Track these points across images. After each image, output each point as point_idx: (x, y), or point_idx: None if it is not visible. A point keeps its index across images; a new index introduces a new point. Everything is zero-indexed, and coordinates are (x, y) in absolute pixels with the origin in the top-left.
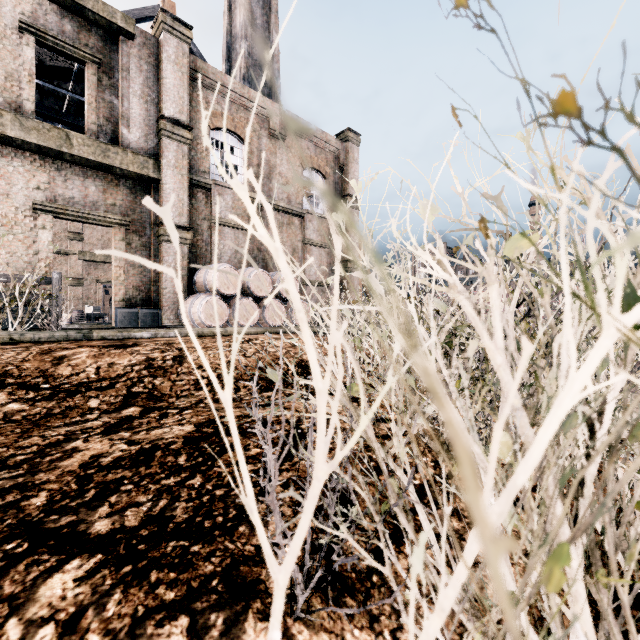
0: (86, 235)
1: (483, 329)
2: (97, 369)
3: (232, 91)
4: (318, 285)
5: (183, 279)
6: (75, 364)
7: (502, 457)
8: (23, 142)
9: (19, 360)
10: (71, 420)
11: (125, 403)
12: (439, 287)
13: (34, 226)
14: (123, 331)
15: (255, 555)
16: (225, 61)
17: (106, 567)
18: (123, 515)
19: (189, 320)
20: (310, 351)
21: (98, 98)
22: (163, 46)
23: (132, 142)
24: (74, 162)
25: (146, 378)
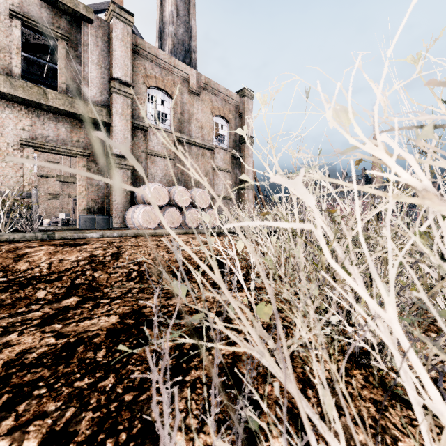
0: (61, 164)
1: None
2: (49, 264)
3: (162, 60)
4: (223, 198)
5: (127, 194)
6: (32, 260)
7: None
8: (12, 96)
9: None
10: (17, 311)
11: (67, 293)
12: (399, 196)
13: (20, 156)
14: (78, 233)
15: None
16: (158, 40)
17: None
18: (25, 431)
19: (131, 223)
20: None
21: (66, 65)
22: (113, 28)
23: (91, 96)
24: (49, 111)
25: (88, 271)
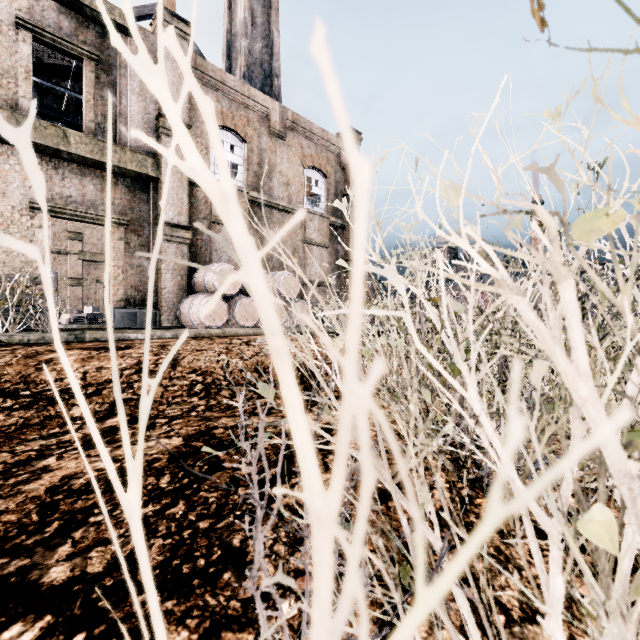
0: (86, 235)
1: (554, 344)
2: (84, 374)
3: (232, 89)
4: (319, 285)
5: (182, 279)
6: (60, 368)
7: (599, 543)
8: None
9: (1, 364)
10: (49, 432)
11: (111, 411)
12: (481, 285)
13: (31, 225)
14: (117, 332)
15: (241, 615)
16: (225, 59)
17: (53, 635)
18: (86, 557)
19: (188, 320)
20: (297, 423)
21: (96, 95)
22: None
23: (130, 140)
24: (71, 160)
25: (136, 383)
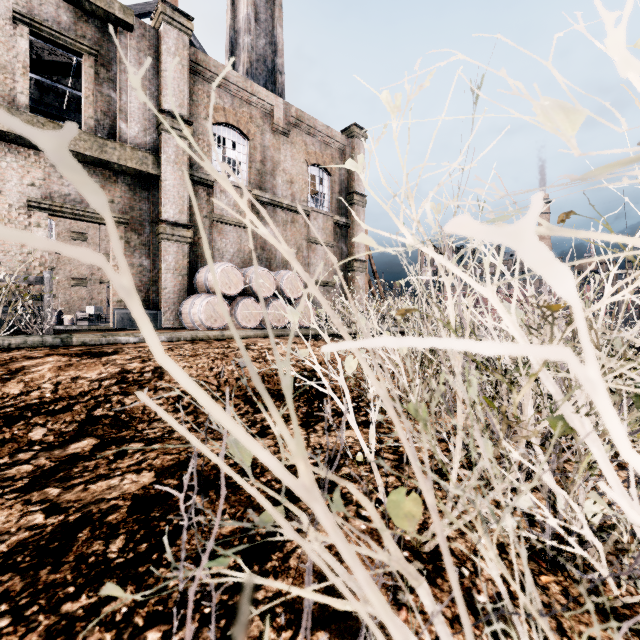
0: (90, 235)
1: None
2: (56, 385)
3: (234, 85)
4: (323, 285)
5: (183, 279)
6: (30, 379)
7: None
8: (16, 136)
9: None
10: None
11: (79, 432)
12: None
13: (28, 224)
14: (107, 335)
15: None
16: (228, 56)
17: None
18: None
19: (189, 321)
20: None
21: (95, 91)
22: (163, 38)
23: (131, 137)
24: None
25: (115, 396)
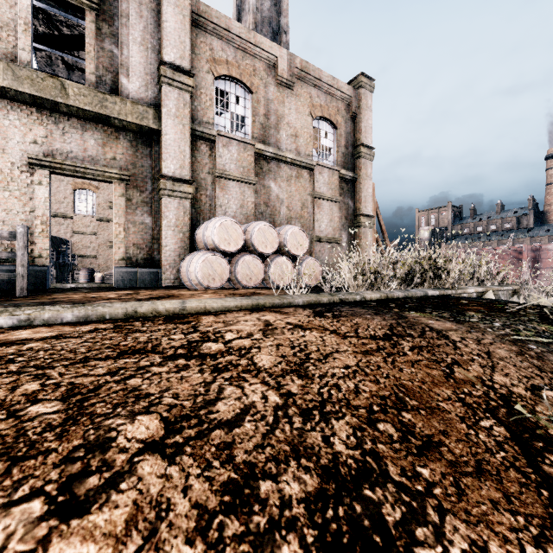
0: None
1: None
2: None
3: (237, 36)
4: (329, 241)
5: (184, 236)
6: None
7: None
8: (16, 93)
9: None
10: None
11: None
12: None
13: (31, 182)
14: None
15: None
16: None
17: None
18: None
19: (187, 280)
20: None
21: (97, 47)
22: None
23: (132, 92)
24: (71, 114)
25: None
